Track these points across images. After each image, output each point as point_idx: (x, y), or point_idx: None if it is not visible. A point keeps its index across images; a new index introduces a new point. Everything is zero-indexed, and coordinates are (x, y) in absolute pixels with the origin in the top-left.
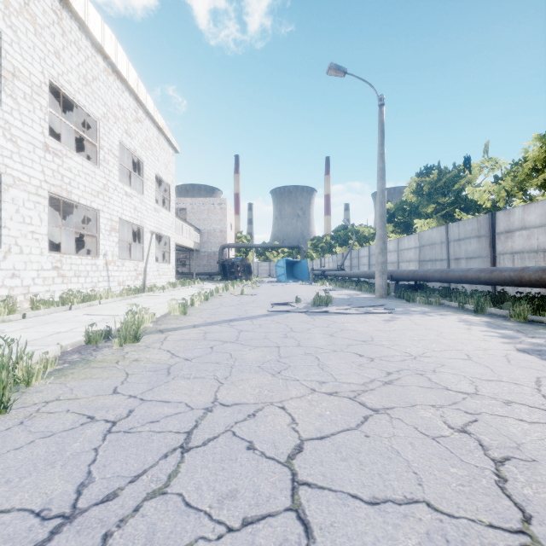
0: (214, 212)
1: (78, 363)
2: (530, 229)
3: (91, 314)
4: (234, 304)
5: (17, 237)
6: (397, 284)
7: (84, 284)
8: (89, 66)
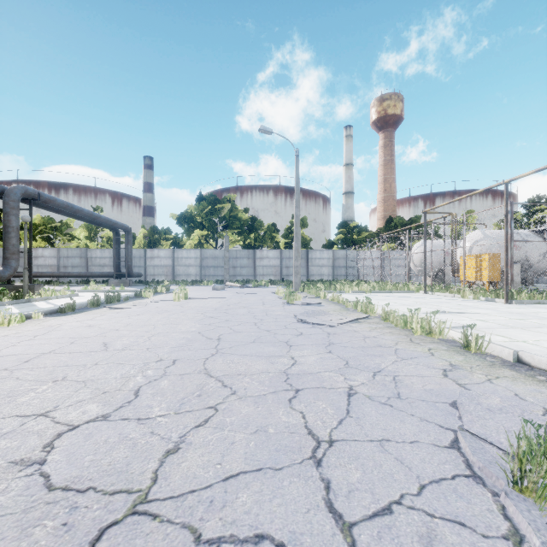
0: None
1: None
2: (46, 258)
3: None
4: None
5: None
6: None
7: None
8: None
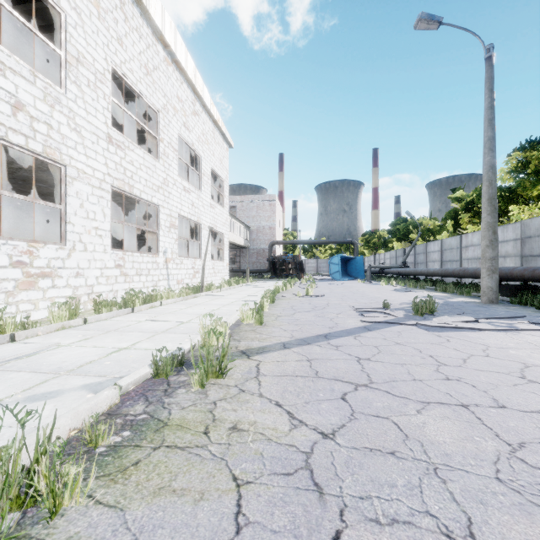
0: (263, 208)
1: (144, 430)
2: None
3: (154, 320)
4: (309, 309)
5: (81, 233)
6: (501, 285)
7: (146, 283)
8: (150, 55)
